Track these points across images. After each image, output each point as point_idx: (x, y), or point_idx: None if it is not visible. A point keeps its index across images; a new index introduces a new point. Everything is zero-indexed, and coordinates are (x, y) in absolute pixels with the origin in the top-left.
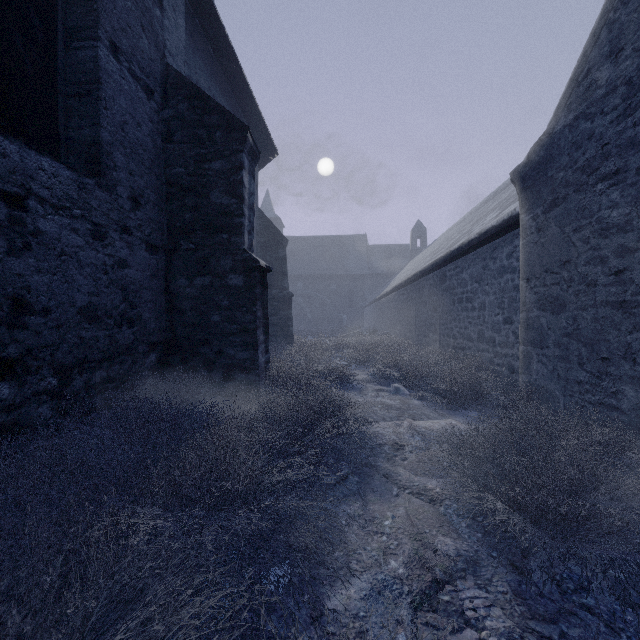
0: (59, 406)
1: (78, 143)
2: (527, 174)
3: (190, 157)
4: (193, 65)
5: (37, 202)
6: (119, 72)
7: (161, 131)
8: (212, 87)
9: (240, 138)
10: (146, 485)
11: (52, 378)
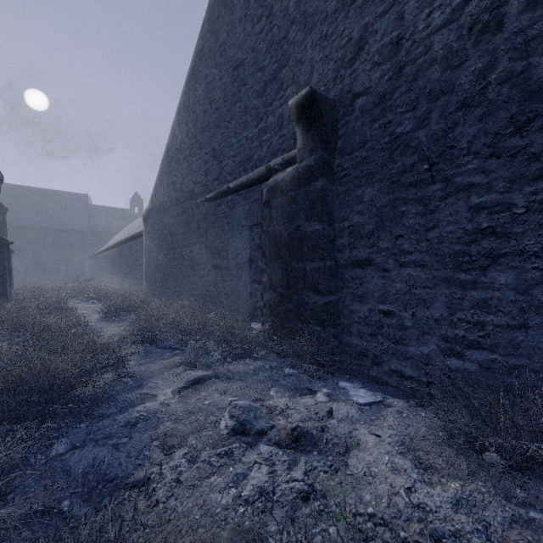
0: None
1: None
2: (144, 218)
3: None
4: None
5: None
6: None
7: None
8: None
9: None
10: None
11: None
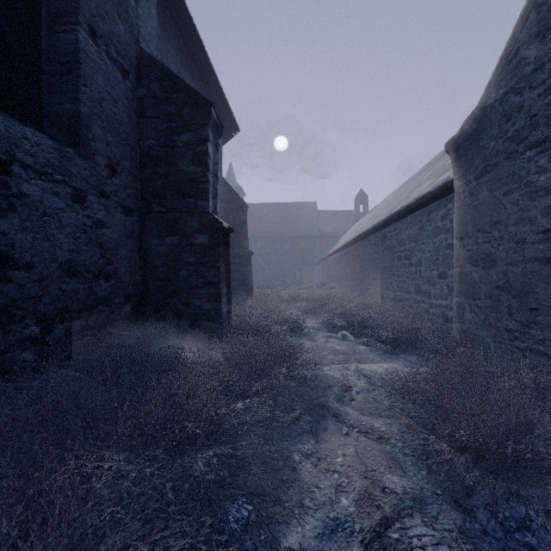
0: (41, 351)
1: (60, 116)
2: (460, 144)
3: (161, 130)
4: (165, 51)
5: (21, 168)
6: (97, 54)
7: (135, 107)
8: (181, 71)
9: (205, 113)
10: (114, 427)
11: (35, 326)
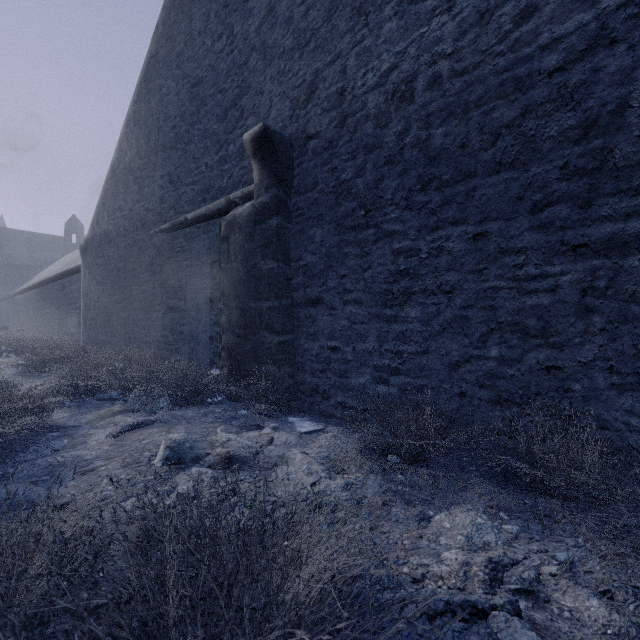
0: None
1: None
2: (82, 250)
3: None
4: None
5: None
6: None
7: None
8: None
9: None
10: None
11: None
